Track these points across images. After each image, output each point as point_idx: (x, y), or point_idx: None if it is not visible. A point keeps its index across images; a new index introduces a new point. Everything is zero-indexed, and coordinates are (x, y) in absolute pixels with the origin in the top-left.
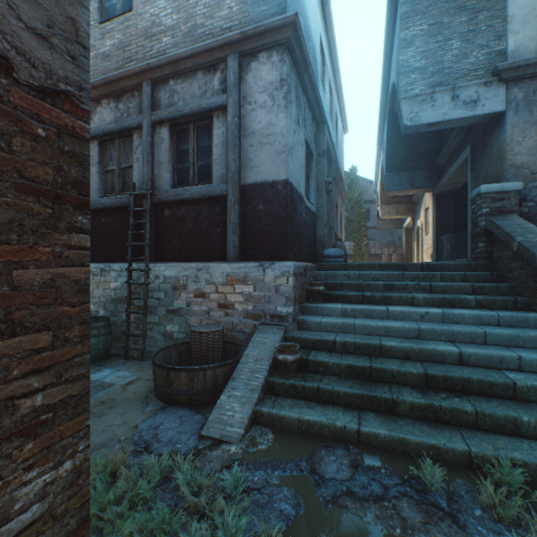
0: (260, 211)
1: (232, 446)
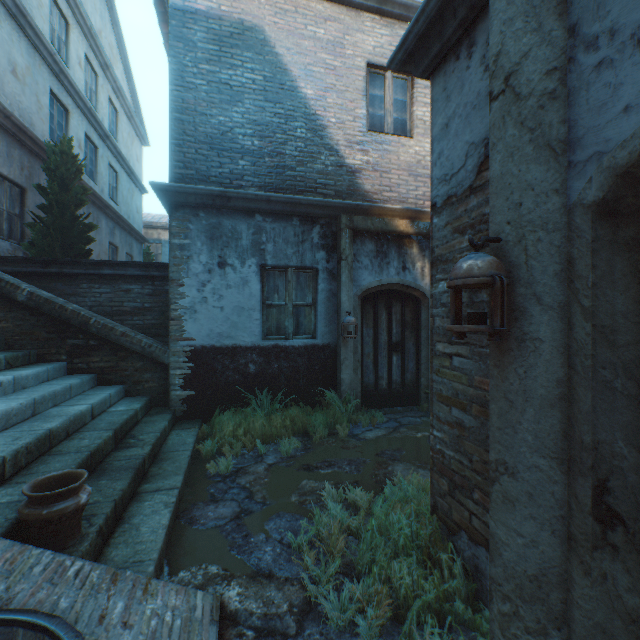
0: None
1: (231, 594)
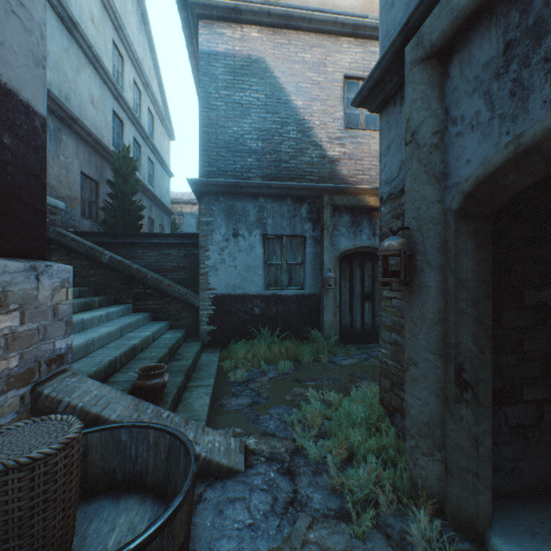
0: (8, 147)
1: (250, 441)
